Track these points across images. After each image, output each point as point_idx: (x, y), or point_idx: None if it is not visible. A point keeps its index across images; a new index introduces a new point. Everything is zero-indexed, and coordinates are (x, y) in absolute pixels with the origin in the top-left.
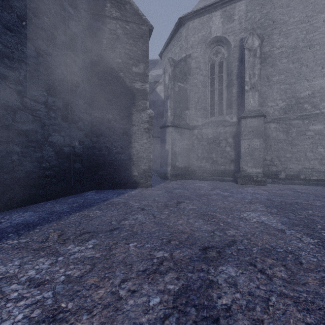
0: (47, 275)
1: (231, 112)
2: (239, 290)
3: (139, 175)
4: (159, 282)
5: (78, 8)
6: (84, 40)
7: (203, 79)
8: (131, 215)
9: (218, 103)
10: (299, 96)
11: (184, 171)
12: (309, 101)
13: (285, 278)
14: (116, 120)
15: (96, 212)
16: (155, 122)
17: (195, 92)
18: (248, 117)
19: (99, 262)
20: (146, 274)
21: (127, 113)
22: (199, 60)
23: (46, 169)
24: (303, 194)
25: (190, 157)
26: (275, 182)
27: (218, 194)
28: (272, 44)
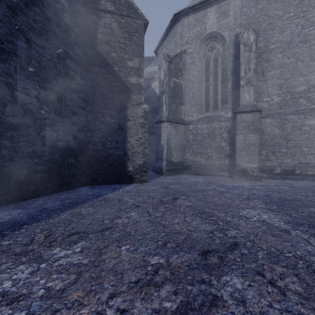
0: (25, 288)
1: (226, 108)
2: (249, 309)
3: (134, 170)
4: (153, 298)
5: (72, 1)
6: (78, 34)
7: (198, 75)
8: (124, 212)
9: (212, 98)
10: (295, 91)
11: (179, 166)
12: (304, 96)
13: (300, 292)
14: (110, 114)
15: (89, 209)
16: (150, 118)
17: (190, 88)
18: (243, 111)
19: (86, 270)
20: (139, 286)
21: (122, 108)
22: (194, 56)
23: (38, 164)
24: (301, 190)
25: (185, 152)
26: (271, 177)
27: (214, 189)
28: (268, 39)
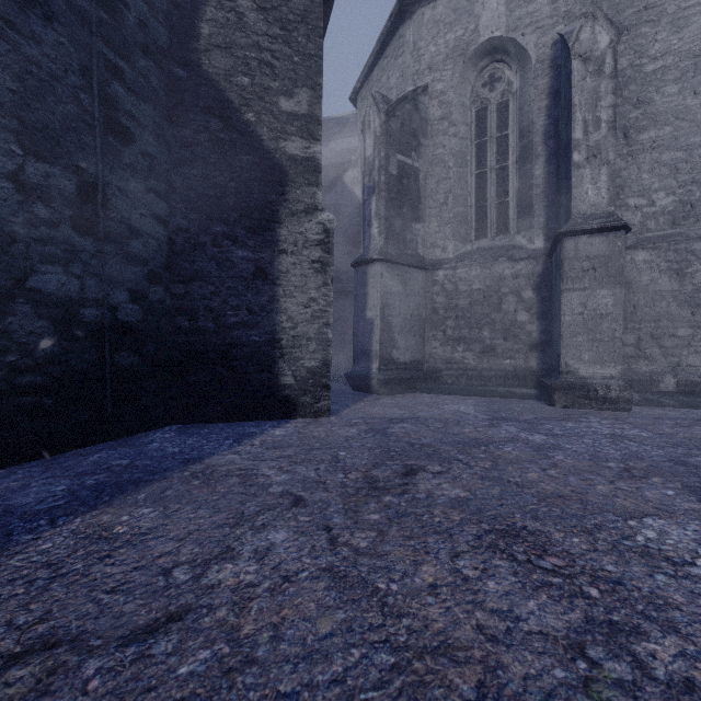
0: None
1: (529, 226)
2: None
3: (297, 384)
4: None
5: None
6: (147, 20)
7: (458, 146)
8: (253, 529)
9: (495, 204)
10: None
11: (412, 373)
12: None
13: None
14: (235, 237)
15: (142, 514)
16: (341, 256)
17: (438, 179)
18: (581, 231)
19: None
20: None
21: (266, 220)
22: (448, 100)
23: (19, 369)
24: None
25: (426, 337)
26: (651, 400)
27: (516, 439)
28: (640, 49)
